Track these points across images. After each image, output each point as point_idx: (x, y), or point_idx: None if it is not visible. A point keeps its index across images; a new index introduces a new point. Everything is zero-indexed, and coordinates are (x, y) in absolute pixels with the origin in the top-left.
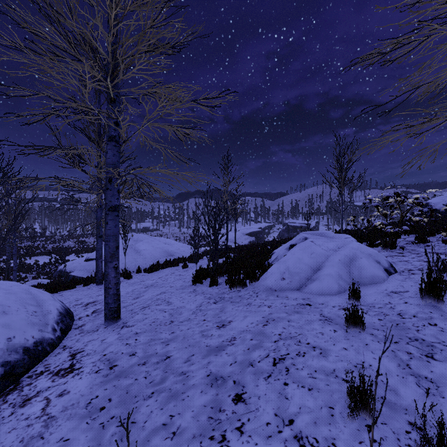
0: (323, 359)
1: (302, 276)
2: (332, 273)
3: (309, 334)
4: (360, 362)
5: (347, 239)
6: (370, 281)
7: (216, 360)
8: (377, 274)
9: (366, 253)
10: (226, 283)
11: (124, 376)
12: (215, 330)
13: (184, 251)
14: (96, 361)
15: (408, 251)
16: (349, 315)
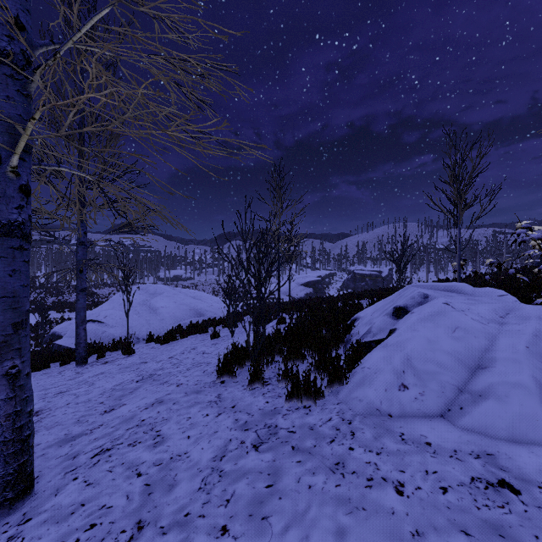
0: None
1: (446, 381)
2: (526, 381)
3: None
4: None
5: (504, 297)
6: None
7: None
8: None
9: None
10: (280, 382)
11: None
12: None
13: (218, 309)
14: None
15: None
16: None
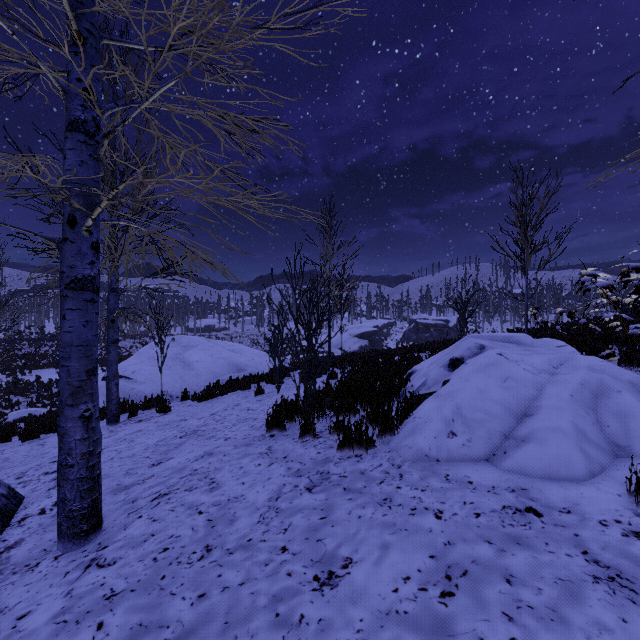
0: None
1: (493, 428)
2: (565, 426)
3: None
4: None
5: (562, 348)
6: None
7: None
8: None
9: (623, 379)
10: (331, 434)
11: None
12: (310, 597)
13: (260, 364)
14: None
15: None
16: None
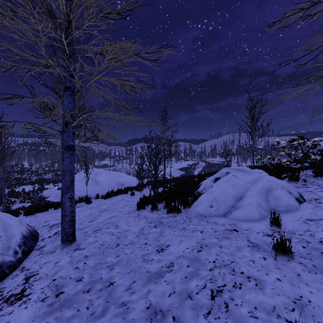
0: (259, 292)
1: (227, 204)
2: (253, 202)
3: (241, 262)
4: (298, 297)
5: (261, 173)
6: (286, 209)
7: (156, 288)
8: (291, 203)
9: (279, 185)
10: (164, 209)
11: (67, 306)
12: (155, 254)
13: (132, 182)
14: (44, 287)
15: (309, 183)
16: (278, 244)
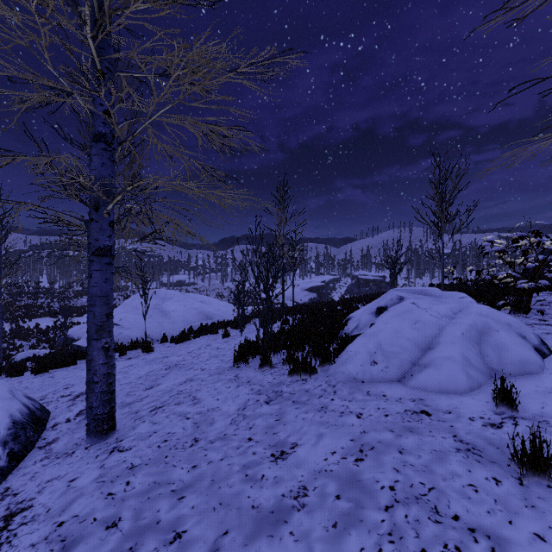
0: None
1: (404, 358)
2: (455, 355)
3: (450, 490)
4: None
5: (463, 299)
6: (519, 370)
7: (272, 551)
8: (530, 359)
9: (502, 322)
10: (284, 365)
11: None
12: (268, 465)
13: (226, 313)
14: (38, 542)
15: (551, 316)
16: (526, 452)
